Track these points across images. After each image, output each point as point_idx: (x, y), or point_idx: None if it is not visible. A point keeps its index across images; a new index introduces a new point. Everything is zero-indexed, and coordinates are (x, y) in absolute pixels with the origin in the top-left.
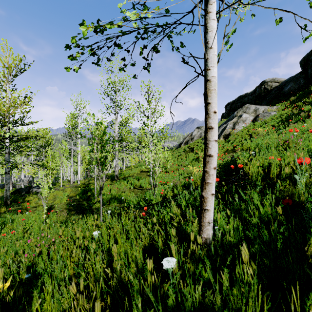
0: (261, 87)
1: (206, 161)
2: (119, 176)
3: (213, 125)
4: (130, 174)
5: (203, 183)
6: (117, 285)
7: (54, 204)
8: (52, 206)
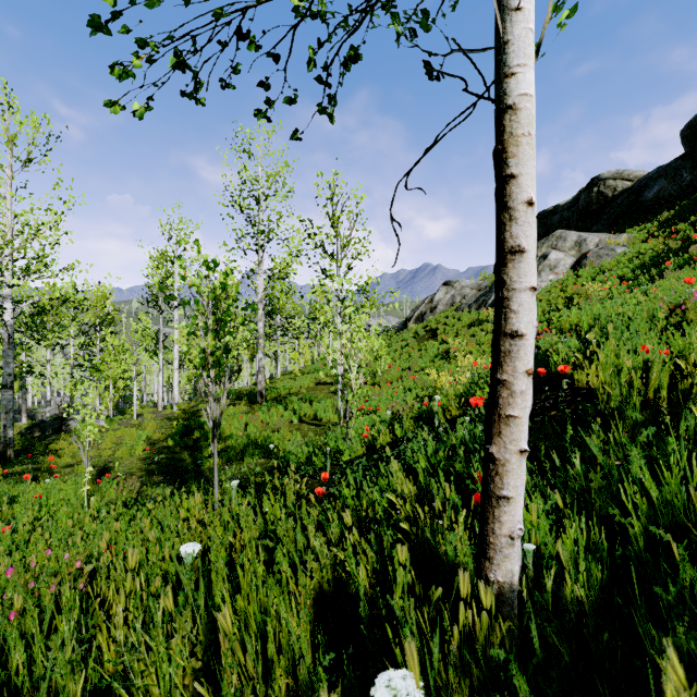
0: (590, 191)
1: (504, 350)
2: (266, 394)
3: (524, 241)
4: (293, 389)
5: (491, 416)
6: None
7: (116, 459)
8: (111, 465)
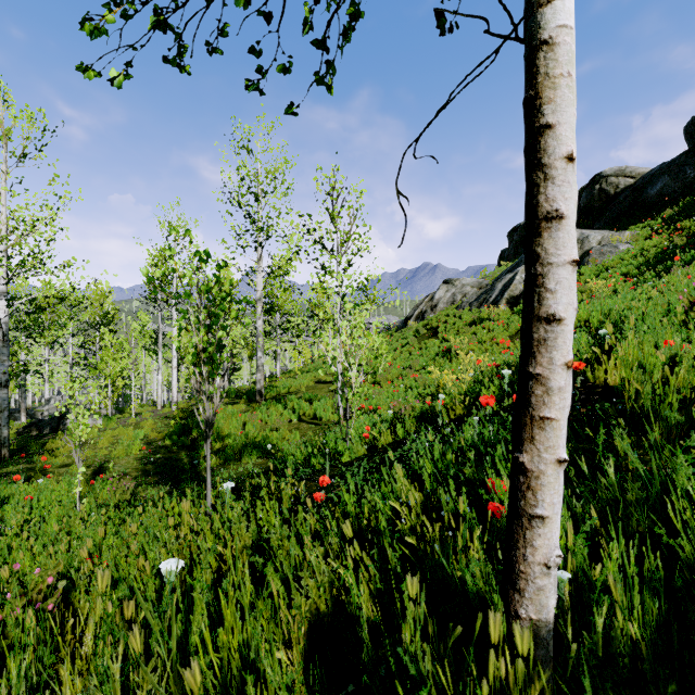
0: (592, 188)
1: (538, 338)
2: (265, 393)
3: (563, 205)
4: (292, 388)
5: (521, 418)
6: None
7: (112, 459)
8: (106, 465)
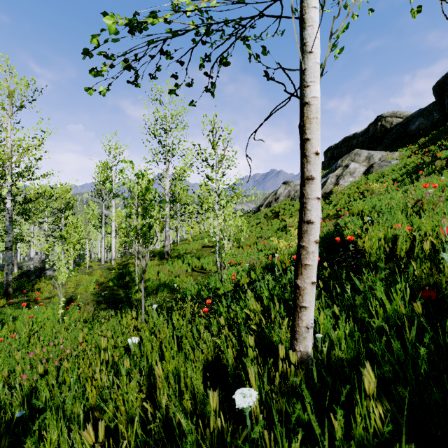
0: (376, 124)
1: (304, 230)
2: (171, 253)
3: (314, 173)
4: (188, 250)
5: (297, 265)
6: (162, 430)
7: (77, 294)
8: (74, 297)
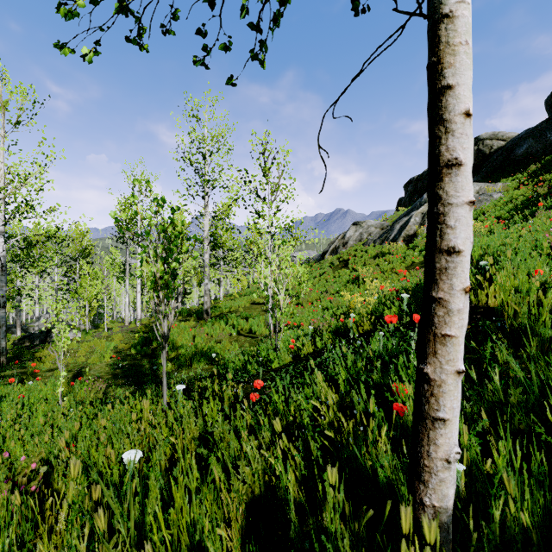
0: None
1: (439, 267)
2: (211, 312)
3: (461, 154)
4: (232, 308)
5: (425, 335)
6: None
7: (88, 365)
8: (84, 369)
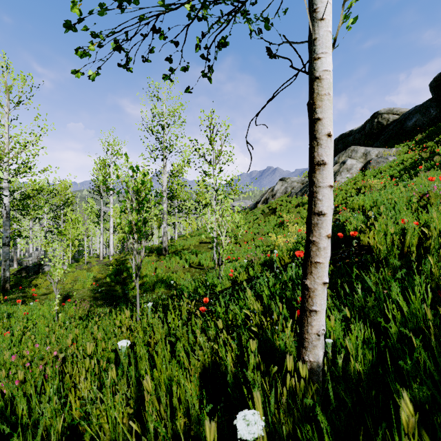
0: (372, 121)
1: (314, 223)
2: (168, 249)
3: (325, 158)
4: (185, 246)
5: (306, 262)
6: None
7: (74, 290)
8: (71, 294)
